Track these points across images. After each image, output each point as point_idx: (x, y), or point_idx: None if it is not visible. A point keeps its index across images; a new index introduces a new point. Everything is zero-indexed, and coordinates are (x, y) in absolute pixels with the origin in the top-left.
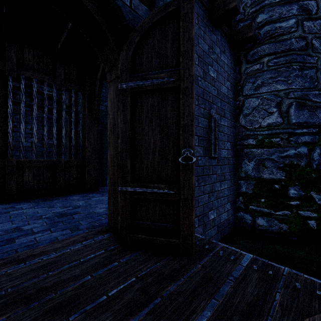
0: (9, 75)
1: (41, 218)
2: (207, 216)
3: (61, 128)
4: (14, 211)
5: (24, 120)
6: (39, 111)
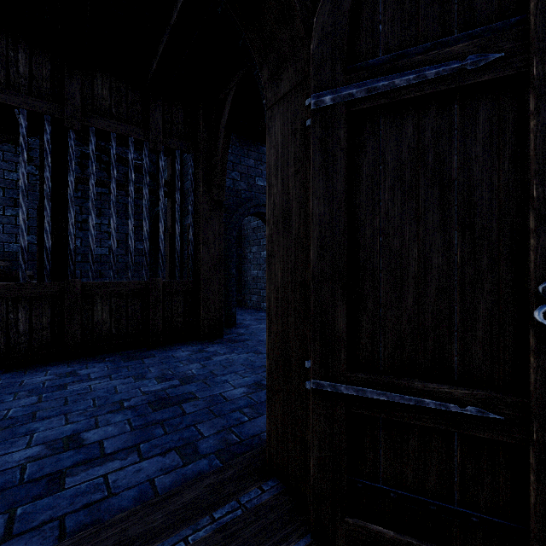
0: (69, 128)
1: (122, 408)
2: None
3: (157, 222)
4: (74, 384)
5: (99, 209)
6: (122, 193)
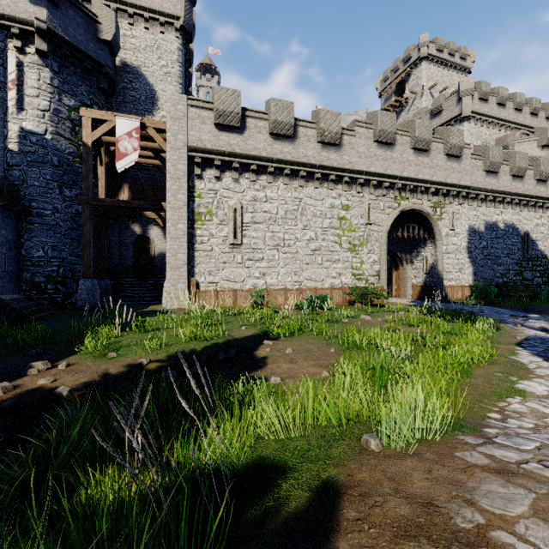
0: None
1: None
2: None
3: None
4: None
5: None
6: None
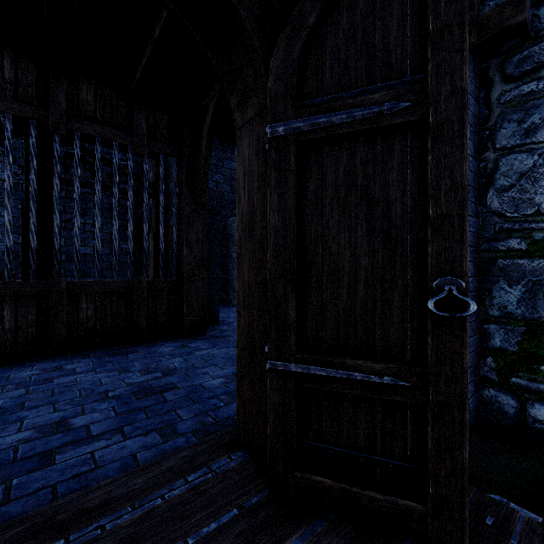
0: (54, 132)
1: (107, 398)
2: None
3: (142, 222)
4: (60, 377)
5: (83, 209)
6: (106, 193)
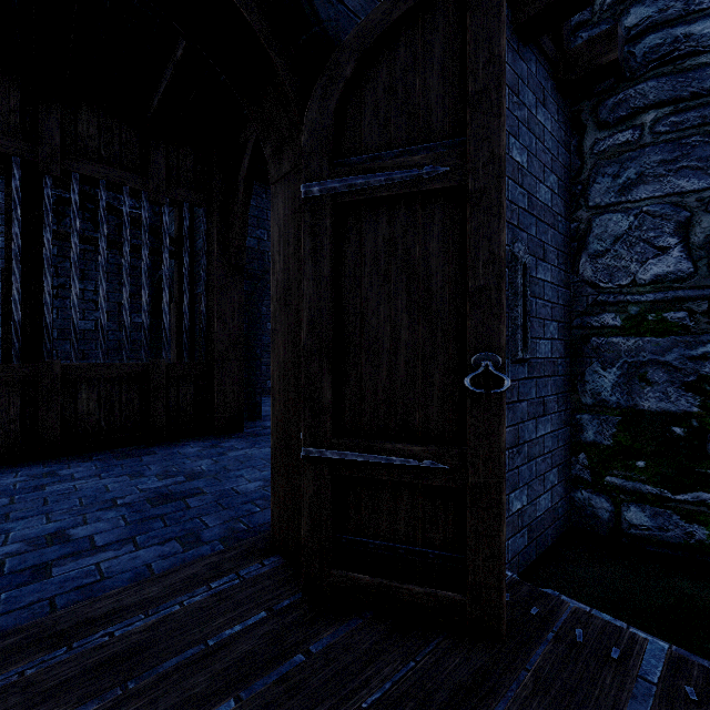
0: (45, 173)
1: (115, 506)
2: (507, 504)
3: (161, 289)
4: (54, 484)
5: (81, 271)
6: (114, 251)
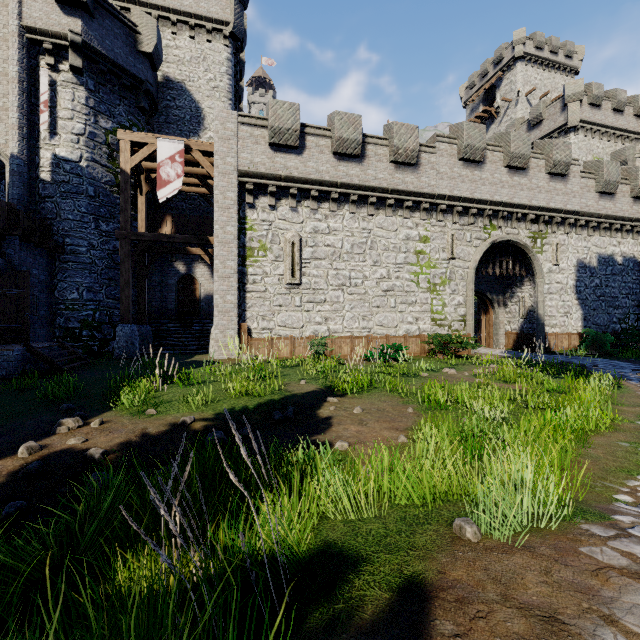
0: None
1: None
2: None
3: None
4: None
5: None
6: None
